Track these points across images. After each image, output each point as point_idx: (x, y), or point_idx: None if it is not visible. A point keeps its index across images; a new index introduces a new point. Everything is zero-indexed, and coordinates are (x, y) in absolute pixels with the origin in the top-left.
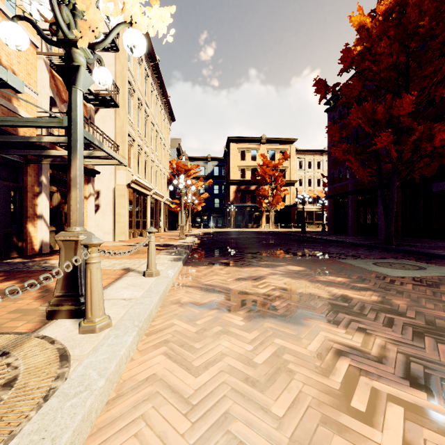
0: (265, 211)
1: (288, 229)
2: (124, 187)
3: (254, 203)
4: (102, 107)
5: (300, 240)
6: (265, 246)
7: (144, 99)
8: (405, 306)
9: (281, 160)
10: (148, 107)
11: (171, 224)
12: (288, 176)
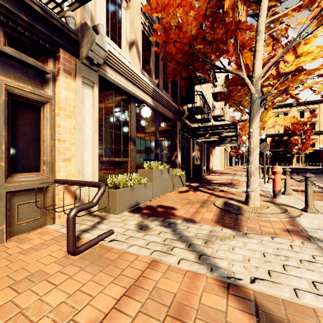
0: (295, 153)
1: (315, 167)
2: (223, 149)
3: (286, 148)
4: (218, 121)
5: (316, 171)
6: (291, 173)
7: (225, 108)
8: (322, 180)
9: (310, 119)
10: (226, 110)
11: (229, 163)
12: (318, 128)
